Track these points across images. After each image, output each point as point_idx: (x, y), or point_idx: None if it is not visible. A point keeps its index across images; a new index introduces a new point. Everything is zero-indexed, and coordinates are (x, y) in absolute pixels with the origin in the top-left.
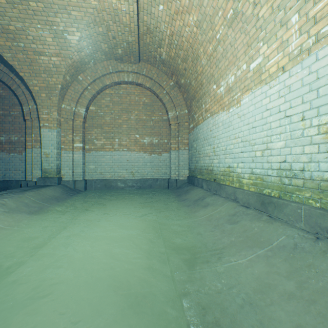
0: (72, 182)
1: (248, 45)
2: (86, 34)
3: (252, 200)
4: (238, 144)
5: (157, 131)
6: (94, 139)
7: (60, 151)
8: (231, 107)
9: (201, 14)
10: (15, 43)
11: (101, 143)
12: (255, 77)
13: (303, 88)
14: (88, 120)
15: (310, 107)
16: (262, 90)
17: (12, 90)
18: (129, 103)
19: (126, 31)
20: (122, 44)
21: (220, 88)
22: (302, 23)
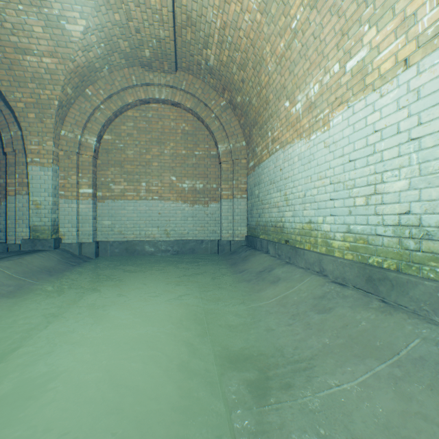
0: (76, 246)
1: (344, 33)
2: (96, 23)
3: (351, 274)
4: (324, 187)
5: (202, 172)
6: (110, 182)
7: (58, 200)
8: (314, 133)
9: None
10: None
11: (121, 189)
12: (355, 81)
13: None
14: (101, 155)
15: None
16: (366, 101)
17: None
18: (161, 131)
19: (155, 20)
20: (150, 41)
21: (296, 105)
22: None
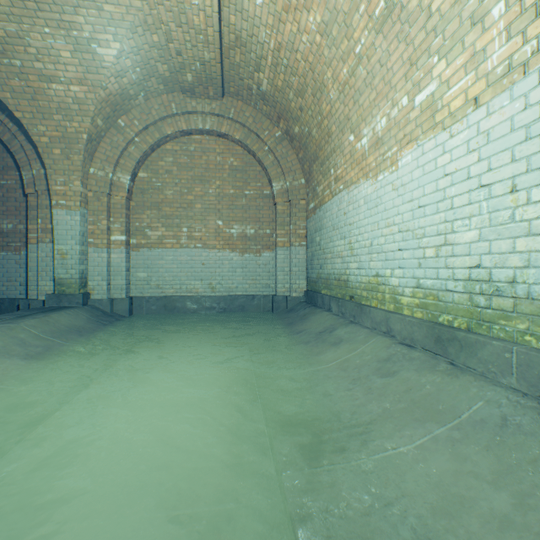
0: (107, 302)
1: (412, 63)
2: (131, 46)
3: (420, 334)
4: (392, 236)
5: (254, 215)
6: (146, 227)
7: (86, 249)
8: (381, 173)
9: (329, 10)
10: (6, 60)
11: (158, 235)
12: (425, 118)
13: (514, 134)
14: (135, 196)
15: (528, 169)
16: (436, 141)
17: (3, 144)
18: (206, 167)
19: (199, 41)
20: (193, 64)
21: (362, 140)
22: (512, 18)
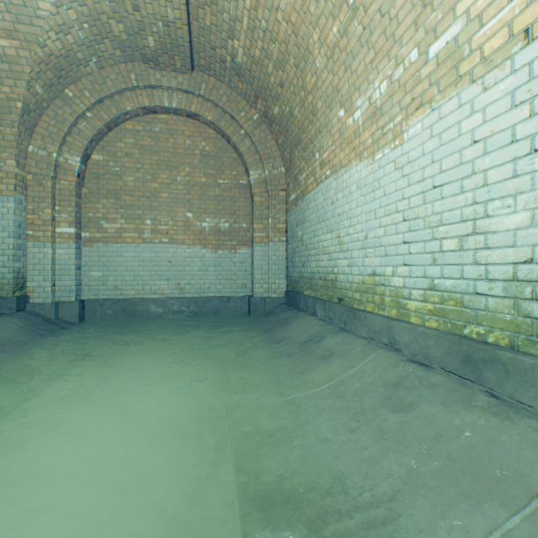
0: (51, 306)
1: (426, 3)
2: None
3: (438, 350)
4: (395, 225)
5: (228, 206)
6: (101, 218)
7: (24, 243)
8: (380, 150)
9: None
10: None
11: (117, 228)
12: (444, 71)
13: None
14: (88, 181)
15: None
16: (461, 98)
17: None
18: (173, 151)
19: None
20: (154, 24)
21: (354, 113)
22: None
